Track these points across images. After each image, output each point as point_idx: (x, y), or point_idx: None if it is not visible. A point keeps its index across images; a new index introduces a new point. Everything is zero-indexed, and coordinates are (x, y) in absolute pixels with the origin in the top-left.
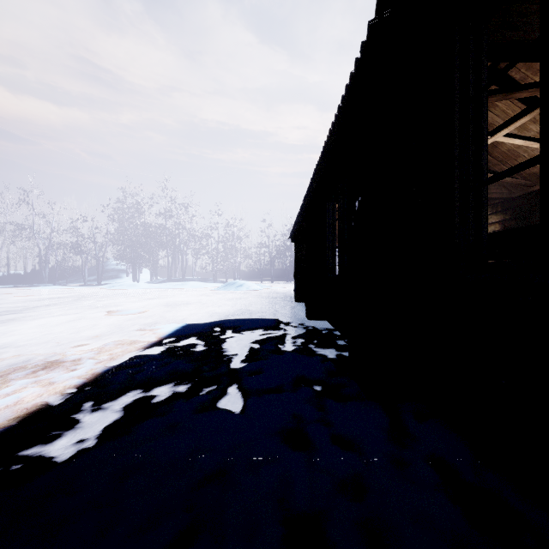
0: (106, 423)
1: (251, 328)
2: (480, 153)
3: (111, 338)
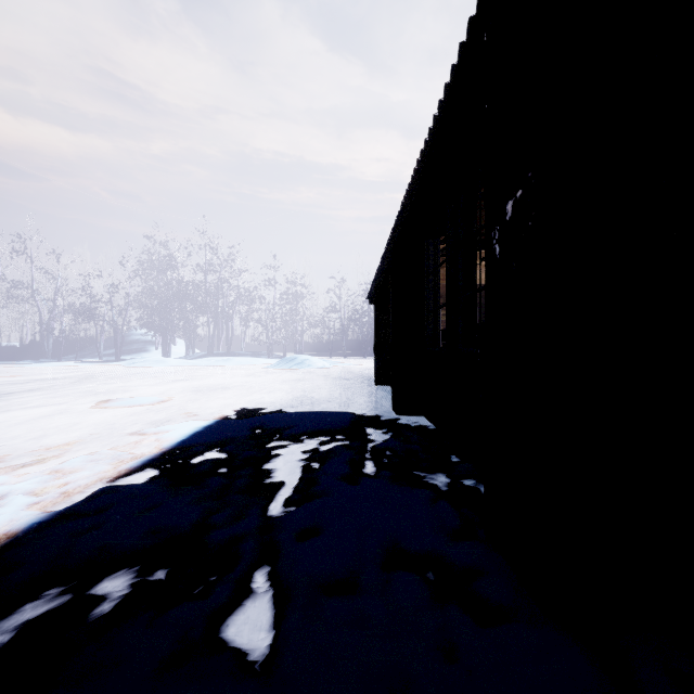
0: None
1: (311, 431)
2: None
3: (88, 448)
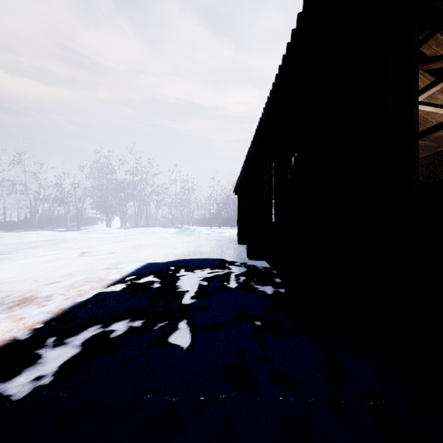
0: (65, 358)
1: (201, 267)
2: (412, 109)
3: (82, 276)
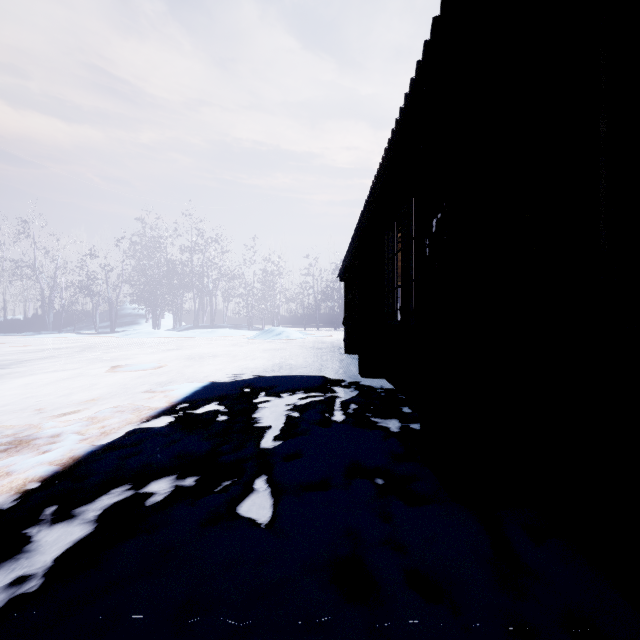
0: (69, 544)
1: (290, 390)
2: None
3: (110, 403)
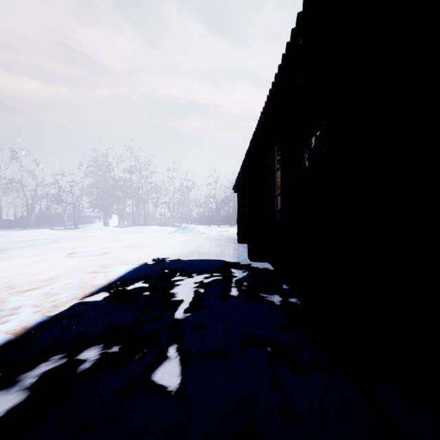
0: (3, 412)
1: (198, 271)
2: None
3: (64, 281)
